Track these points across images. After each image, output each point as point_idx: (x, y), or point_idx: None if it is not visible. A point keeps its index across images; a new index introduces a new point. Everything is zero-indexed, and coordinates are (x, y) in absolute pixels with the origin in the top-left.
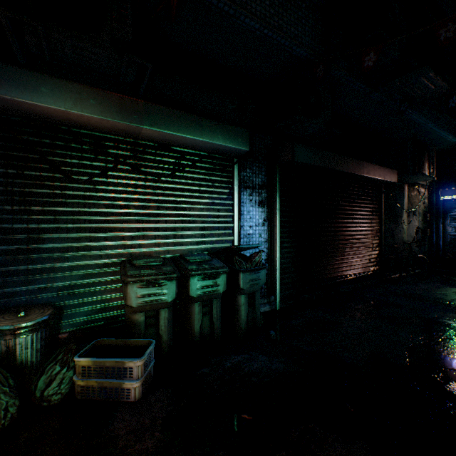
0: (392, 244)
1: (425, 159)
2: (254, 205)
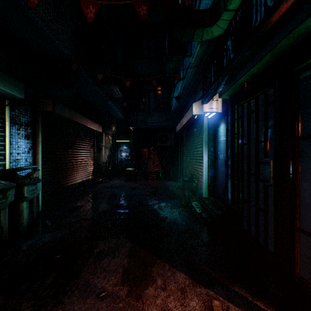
0: (99, 163)
1: (113, 123)
2: (22, 137)
